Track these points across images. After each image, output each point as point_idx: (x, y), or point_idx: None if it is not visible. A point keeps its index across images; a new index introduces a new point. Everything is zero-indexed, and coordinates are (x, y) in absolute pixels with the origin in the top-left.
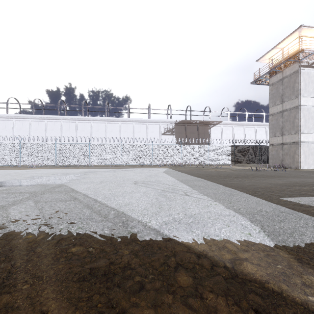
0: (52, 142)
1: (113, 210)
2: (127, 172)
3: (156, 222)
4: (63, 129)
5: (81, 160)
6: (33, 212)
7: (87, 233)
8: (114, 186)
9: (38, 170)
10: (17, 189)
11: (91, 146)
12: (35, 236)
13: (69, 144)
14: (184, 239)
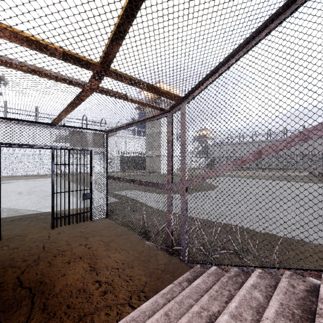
0: None
1: (5, 208)
2: (8, 185)
3: (35, 208)
4: None
5: None
6: None
7: None
8: None
9: None
10: None
11: None
12: None
13: None
14: (47, 211)
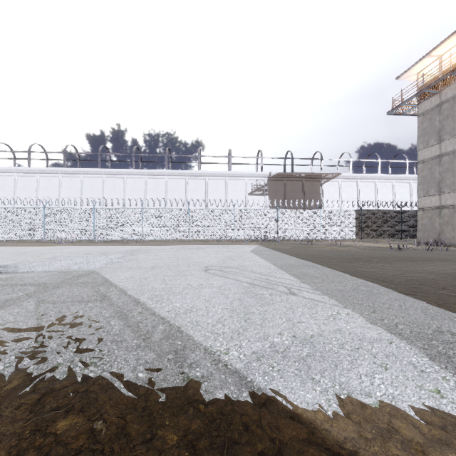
0: (91, 206)
1: (162, 322)
2: (196, 251)
3: (239, 352)
4: (105, 188)
5: (130, 232)
6: (25, 324)
7: (102, 378)
8: (172, 275)
9: (66, 248)
10: (21, 278)
11: (143, 212)
12: (2, 383)
13: (113, 209)
14: (298, 402)
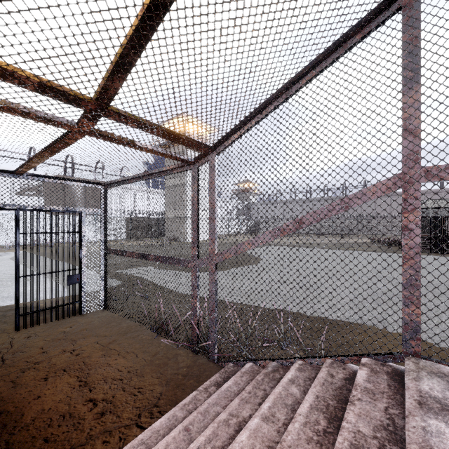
0: None
1: None
2: None
3: None
4: None
5: None
6: None
7: None
8: None
9: None
10: None
11: None
12: None
13: None
14: (7, 304)
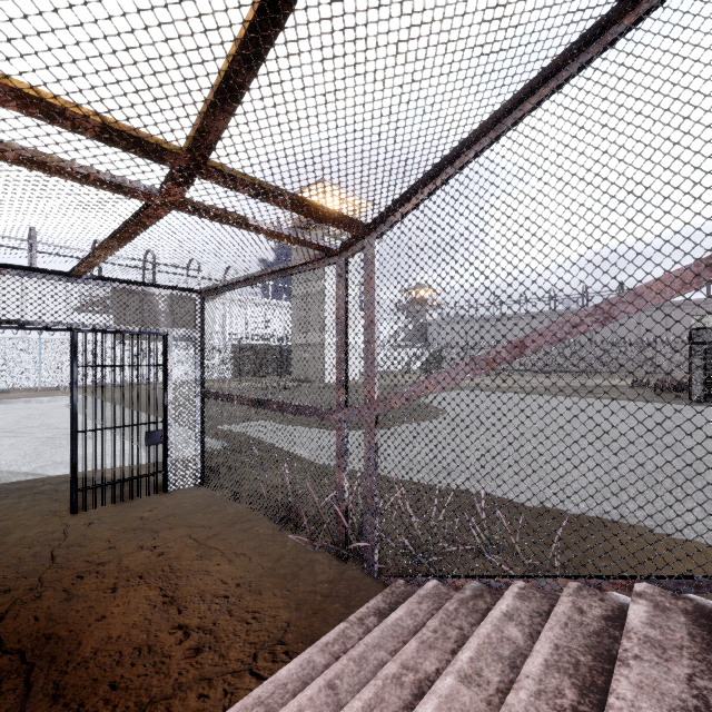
0: None
1: None
2: None
3: (29, 467)
4: None
5: None
6: None
7: None
8: None
9: None
10: None
11: None
12: None
13: None
14: (60, 473)
